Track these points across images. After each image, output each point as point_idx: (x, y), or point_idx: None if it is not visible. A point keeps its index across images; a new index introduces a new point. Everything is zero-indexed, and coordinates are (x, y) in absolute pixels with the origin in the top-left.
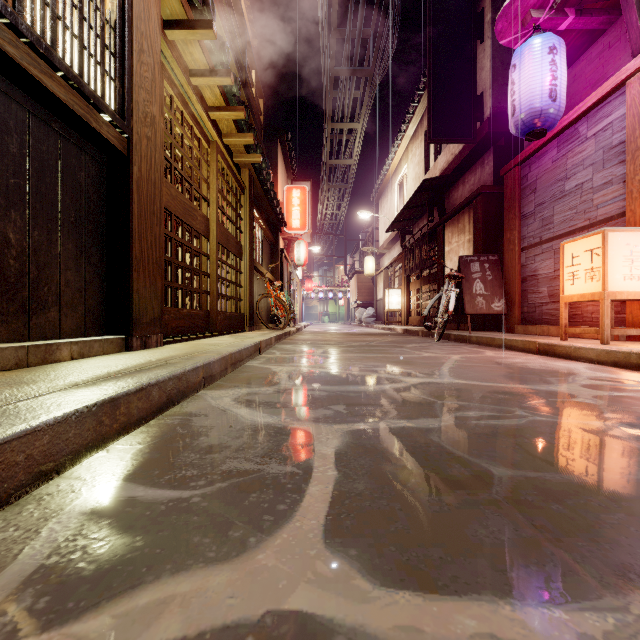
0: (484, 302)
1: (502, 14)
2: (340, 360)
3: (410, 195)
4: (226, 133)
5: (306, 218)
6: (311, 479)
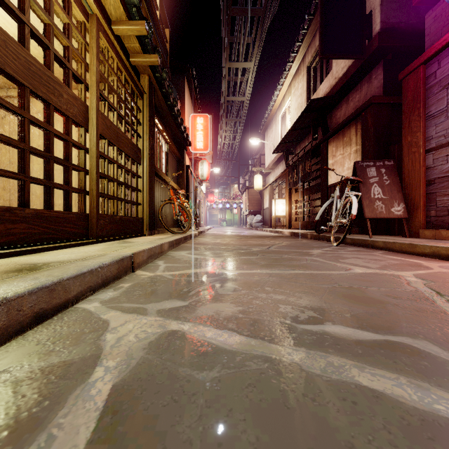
0: (383, 206)
1: None
2: (247, 287)
3: (293, 122)
4: (115, 20)
5: (208, 141)
6: None
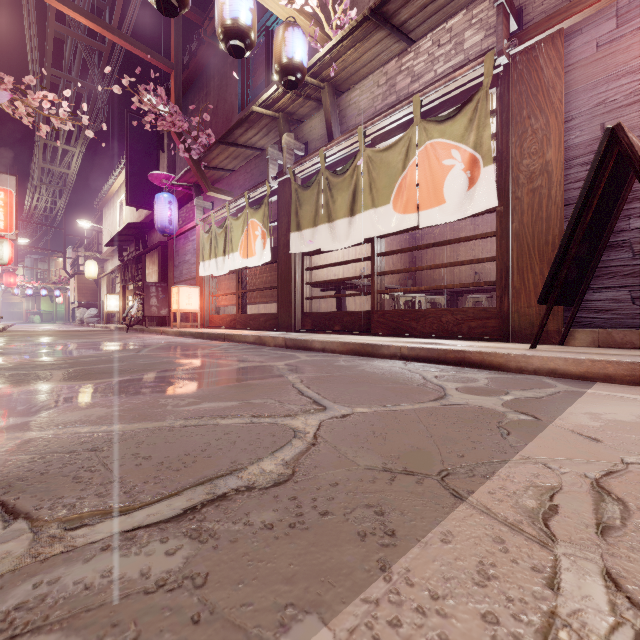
0: (157, 310)
1: (150, 175)
2: (49, 339)
3: (127, 220)
4: None
5: (12, 221)
6: (38, 347)
